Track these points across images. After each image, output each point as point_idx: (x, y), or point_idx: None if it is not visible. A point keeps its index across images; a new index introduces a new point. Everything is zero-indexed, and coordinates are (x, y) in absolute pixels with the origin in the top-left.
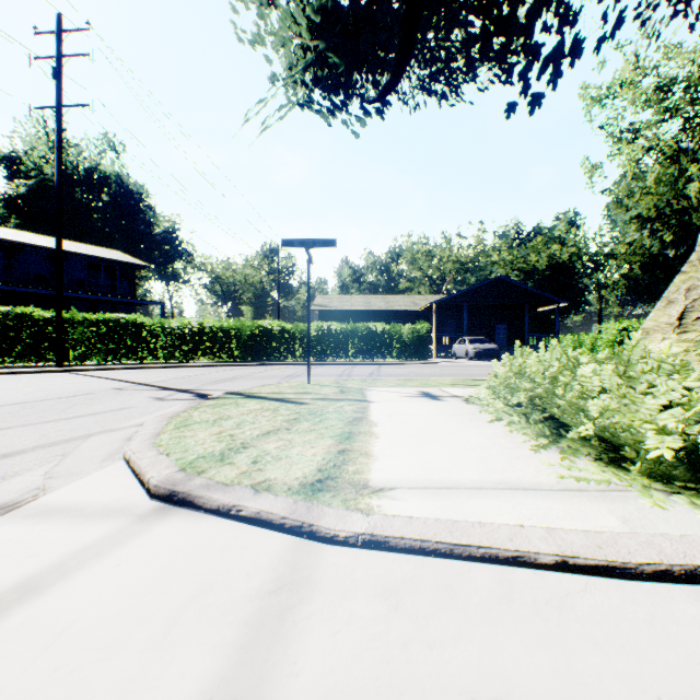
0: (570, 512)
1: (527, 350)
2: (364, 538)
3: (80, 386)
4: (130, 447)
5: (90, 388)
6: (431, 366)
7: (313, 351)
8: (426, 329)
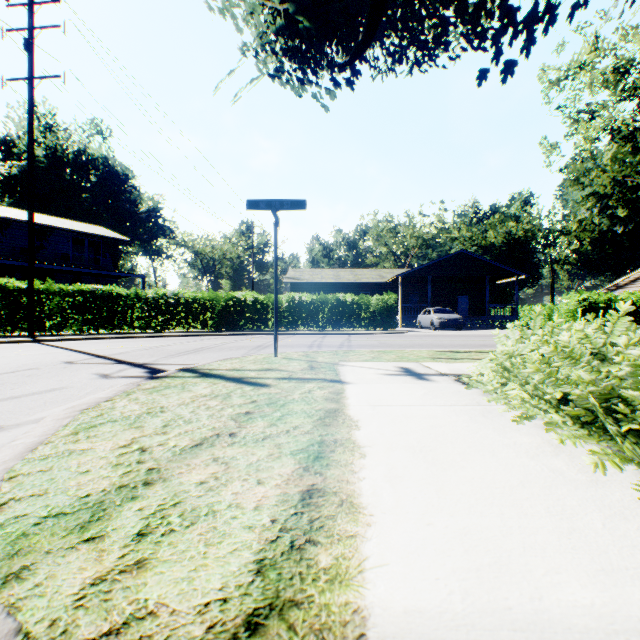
0: None
1: (557, 321)
2: None
3: (31, 359)
4: None
5: (39, 362)
6: (400, 336)
7: (285, 321)
8: (393, 300)
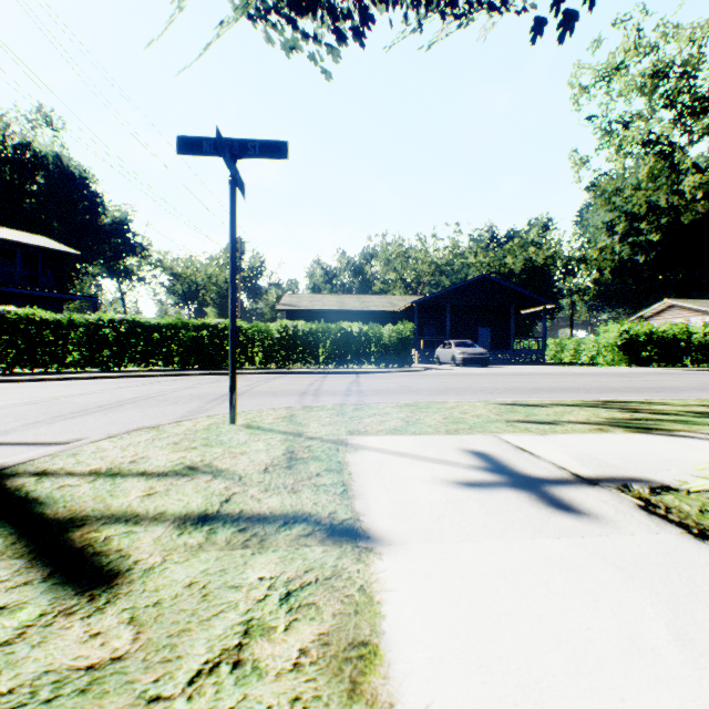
0: None
1: None
2: None
3: None
4: None
5: None
6: (421, 376)
7: (276, 356)
8: (409, 331)
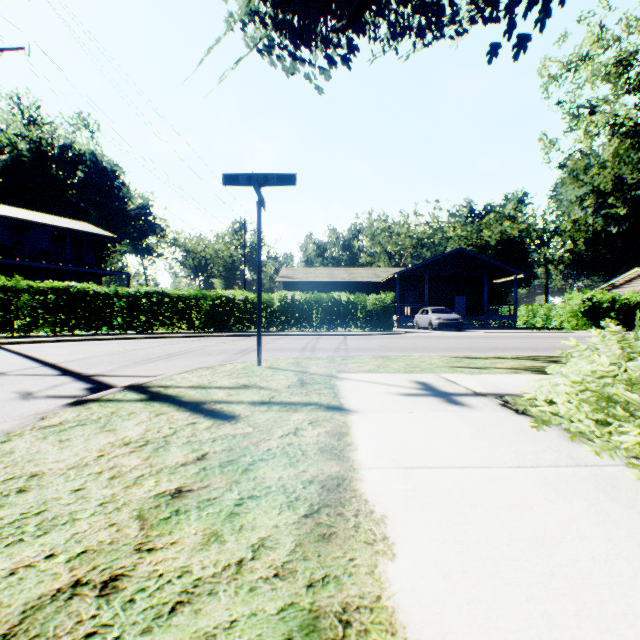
0: None
1: None
2: None
3: None
4: None
5: None
6: (399, 338)
7: (276, 321)
8: (390, 299)
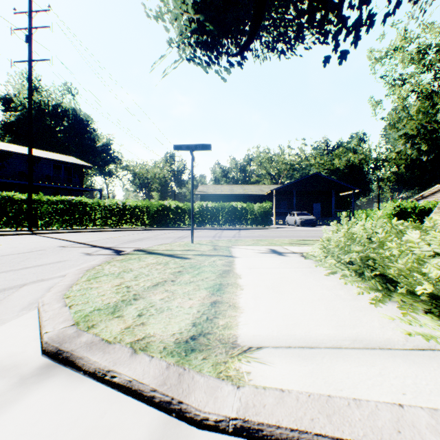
0: (439, 382)
1: (352, 220)
2: (236, 424)
3: (37, 244)
4: (43, 299)
5: (43, 246)
6: (273, 231)
7: (196, 221)
8: (269, 207)
